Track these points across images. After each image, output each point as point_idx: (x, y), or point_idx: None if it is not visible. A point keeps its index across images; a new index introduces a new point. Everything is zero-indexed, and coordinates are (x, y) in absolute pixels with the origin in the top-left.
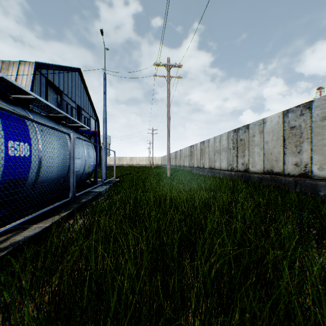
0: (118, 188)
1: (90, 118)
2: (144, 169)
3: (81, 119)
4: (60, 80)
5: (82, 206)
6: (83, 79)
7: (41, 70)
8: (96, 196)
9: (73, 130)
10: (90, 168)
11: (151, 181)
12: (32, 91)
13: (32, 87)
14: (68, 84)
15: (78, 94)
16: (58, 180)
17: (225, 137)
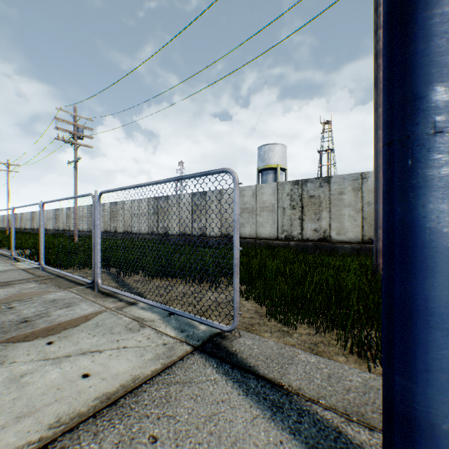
0: None
1: None
2: None
3: None
4: None
5: None
6: None
7: None
8: None
9: None
10: None
11: None
12: None
13: None
14: None
15: None
16: None
17: (53, 211)
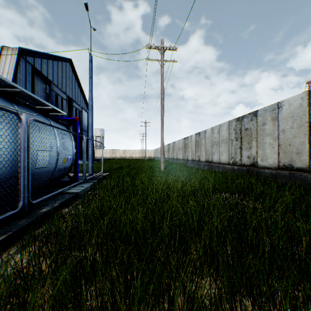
0: (100, 188)
1: (83, 111)
2: (137, 162)
3: (73, 111)
4: (49, 69)
5: (37, 220)
6: (75, 71)
7: (26, 57)
8: (69, 200)
9: (39, 114)
10: (67, 162)
11: (142, 178)
12: (16, 79)
13: (16, 75)
14: (58, 74)
15: (69, 85)
16: (4, 182)
17: (226, 127)
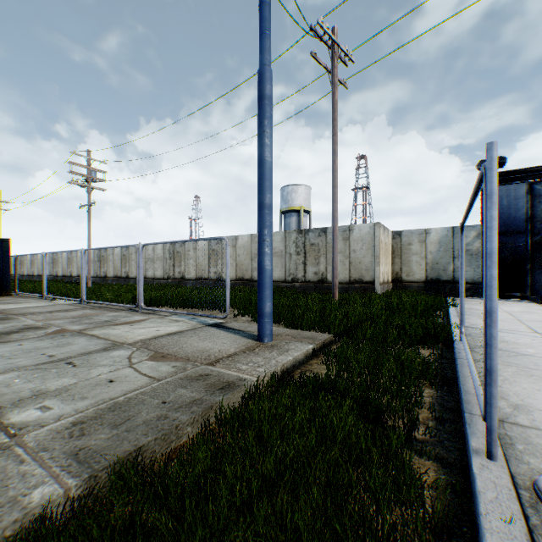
0: None
1: None
2: None
3: None
4: None
5: None
6: None
7: None
8: None
9: None
10: None
11: None
12: None
13: None
14: None
15: None
16: None
17: (49, 255)
